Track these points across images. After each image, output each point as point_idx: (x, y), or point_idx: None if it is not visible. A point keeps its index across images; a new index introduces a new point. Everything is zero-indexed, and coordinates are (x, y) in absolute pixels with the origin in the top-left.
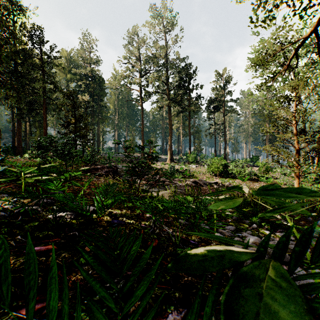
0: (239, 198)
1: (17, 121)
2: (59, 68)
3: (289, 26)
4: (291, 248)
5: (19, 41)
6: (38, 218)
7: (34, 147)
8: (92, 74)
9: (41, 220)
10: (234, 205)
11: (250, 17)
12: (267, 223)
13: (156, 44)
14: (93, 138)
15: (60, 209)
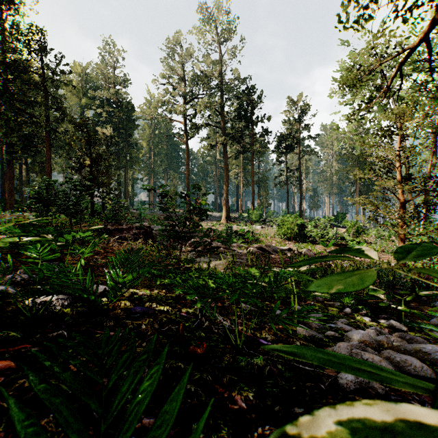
0: (368, 270)
1: (8, 162)
2: (70, 89)
3: (391, 31)
4: (423, 350)
5: (8, 46)
6: (5, 306)
7: (30, 199)
8: (117, 98)
9: (9, 310)
10: (362, 283)
11: (339, 15)
12: (366, 305)
13: (206, 59)
14: (119, 188)
15: (40, 291)
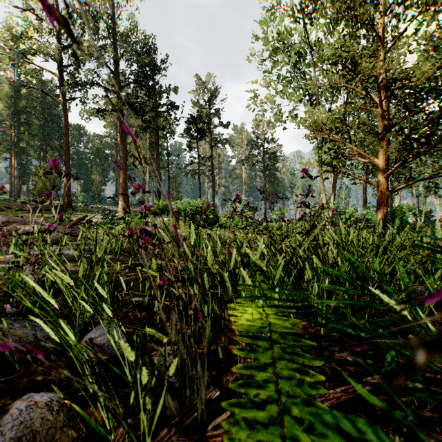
0: None
1: None
2: None
3: None
4: None
5: None
6: None
7: None
8: None
9: None
10: None
11: None
12: None
13: None
14: None
15: None
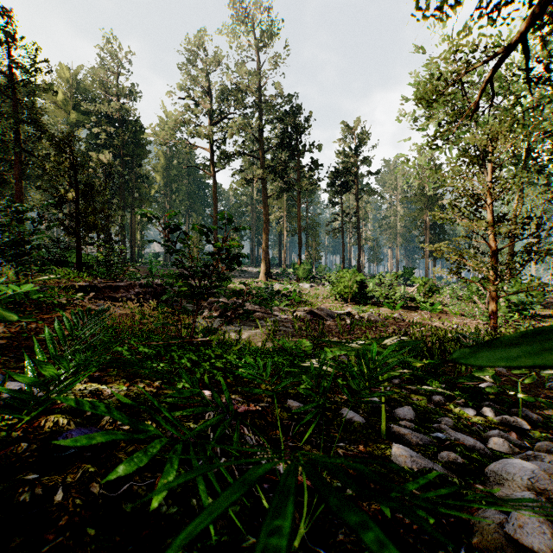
0: None
1: None
2: (55, 100)
3: (480, 28)
4: None
5: None
6: None
7: None
8: (120, 115)
9: None
10: None
11: None
12: (461, 390)
13: (240, 68)
14: (122, 234)
15: None
